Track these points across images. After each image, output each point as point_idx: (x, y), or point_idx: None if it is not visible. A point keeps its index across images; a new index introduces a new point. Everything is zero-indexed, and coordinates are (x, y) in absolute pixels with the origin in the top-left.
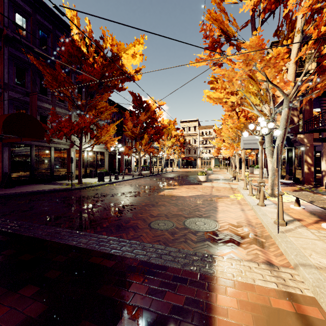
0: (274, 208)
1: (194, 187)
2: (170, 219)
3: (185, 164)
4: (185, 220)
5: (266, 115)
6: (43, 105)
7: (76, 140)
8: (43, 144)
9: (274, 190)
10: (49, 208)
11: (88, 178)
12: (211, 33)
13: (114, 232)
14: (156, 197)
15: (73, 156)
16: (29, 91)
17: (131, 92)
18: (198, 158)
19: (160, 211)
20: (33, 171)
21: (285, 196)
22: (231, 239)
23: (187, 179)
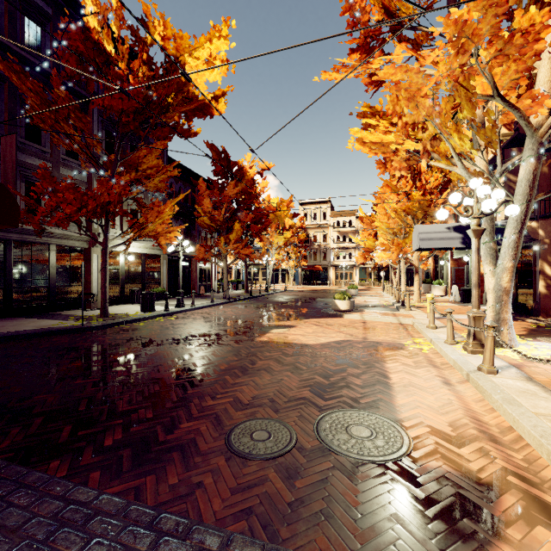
0: (521, 378)
1: (329, 322)
2: (283, 414)
3: (307, 277)
4: (319, 420)
5: (482, 175)
6: (31, 161)
7: (101, 232)
8: (32, 239)
9: (501, 333)
10: (0, 381)
11: (128, 303)
12: (363, 18)
13: (126, 470)
14: (252, 347)
15: (95, 263)
16: (1, 132)
17: (209, 144)
18: (330, 267)
19: (258, 387)
20: (11, 293)
21: (523, 346)
22: (460, 500)
23: (314, 306)
